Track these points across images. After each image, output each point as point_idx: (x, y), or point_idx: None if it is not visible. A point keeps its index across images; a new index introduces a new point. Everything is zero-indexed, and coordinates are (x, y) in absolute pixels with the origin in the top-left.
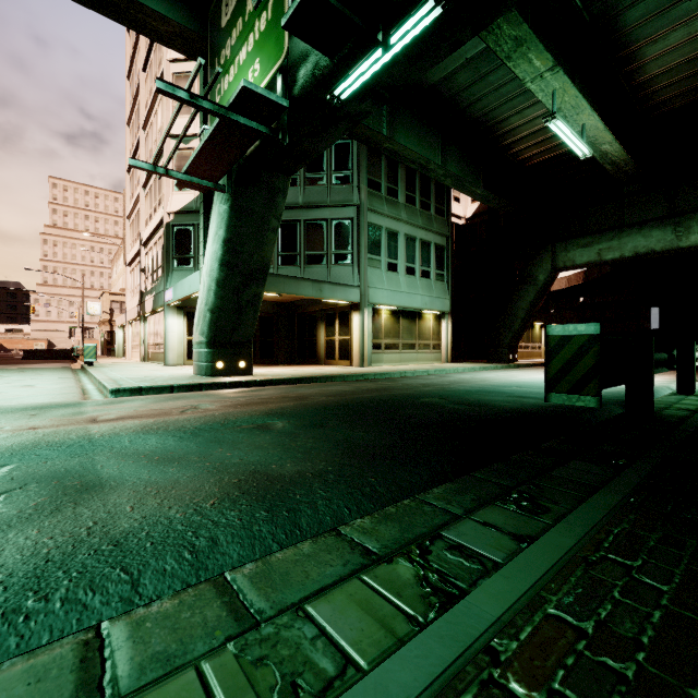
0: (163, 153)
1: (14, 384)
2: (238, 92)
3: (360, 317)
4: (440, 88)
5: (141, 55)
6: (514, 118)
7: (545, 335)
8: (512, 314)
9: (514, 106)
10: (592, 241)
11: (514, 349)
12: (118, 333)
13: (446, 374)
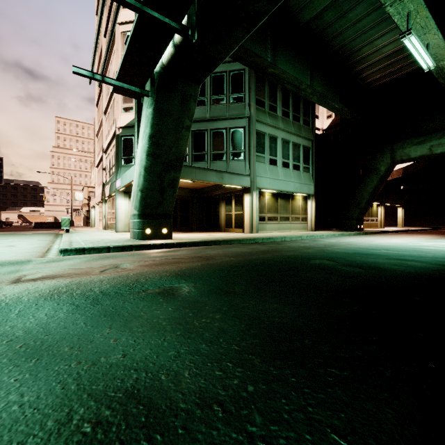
0: None
1: (4, 244)
2: None
3: (250, 198)
4: (310, 26)
5: (103, 26)
6: (365, 48)
7: None
8: (359, 196)
9: (366, 38)
10: (424, 140)
11: (360, 221)
12: (91, 211)
13: (316, 239)
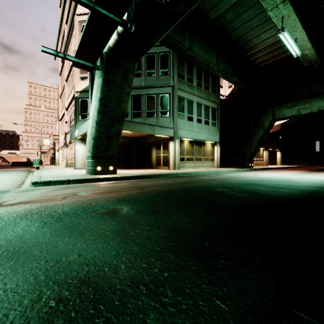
0: None
1: None
2: None
3: (174, 144)
4: (216, 22)
5: (65, 16)
6: (254, 39)
7: None
8: (250, 143)
9: (255, 32)
10: (294, 104)
11: (251, 161)
12: (56, 153)
13: (220, 174)
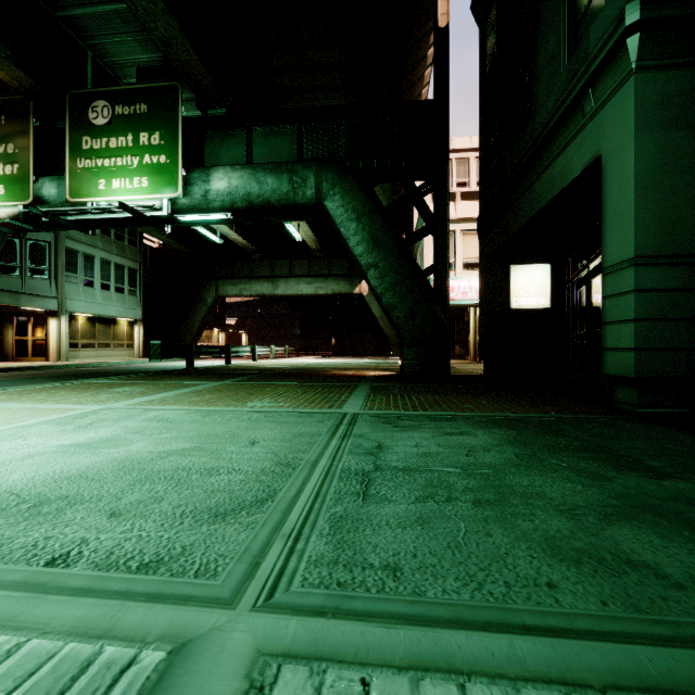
0: None
1: None
2: (3, 222)
3: (58, 322)
4: None
5: None
6: None
7: (150, 344)
8: (191, 323)
9: None
10: (237, 283)
11: None
12: None
13: (134, 364)
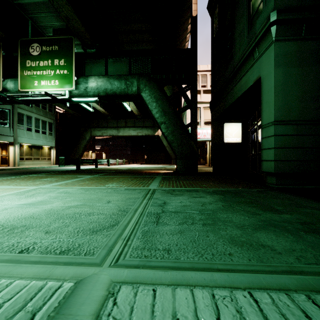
0: None
1: None
2: None
3: (14, 148)
4: None
5: None
6: None
7: (59, 158)
8: (79, 148)
9: None
10: (101, 130)
11: None
12: None
13: (51, 167)
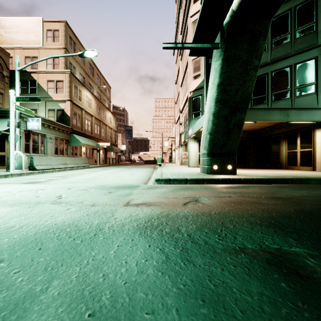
0: (188, 65)
1: (129, 173)
2: None
3: None
4: None
5: (180, 27)
6: None
7: None
8: None
9: None
10: None
11: None
12: (173, 153)
13: None
